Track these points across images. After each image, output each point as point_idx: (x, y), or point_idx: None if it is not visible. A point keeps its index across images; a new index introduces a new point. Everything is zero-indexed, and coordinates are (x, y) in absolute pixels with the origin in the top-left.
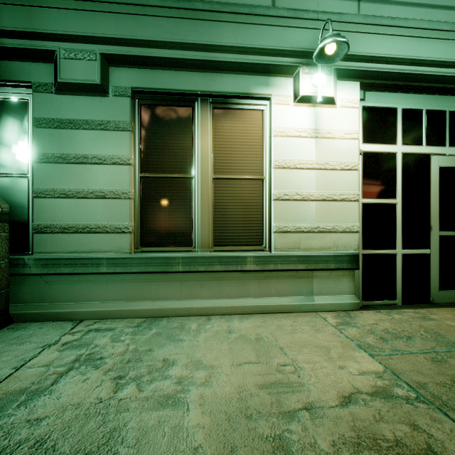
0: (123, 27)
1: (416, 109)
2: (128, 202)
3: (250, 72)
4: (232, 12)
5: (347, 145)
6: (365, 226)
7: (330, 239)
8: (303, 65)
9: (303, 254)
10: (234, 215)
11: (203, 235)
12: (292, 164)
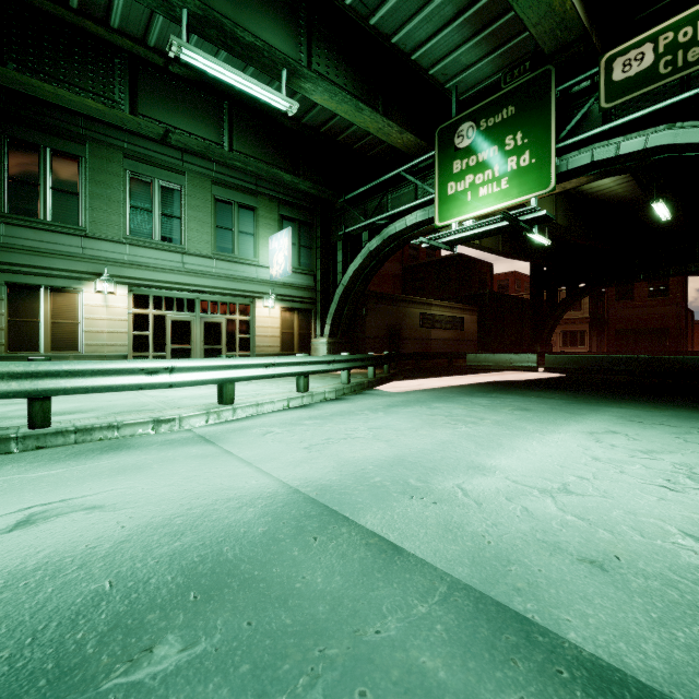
0: (1, 257)
1: (160, 296)
2: (2, 332)
3: (72, 279)
4: (62, 255)
5: (122, 311)
6: (134, 343)
7: (113, 349)
8: (99, 278)
9: (100, 354)
10: (63, 338)
11: (46, 346)
12: (94, 317)
